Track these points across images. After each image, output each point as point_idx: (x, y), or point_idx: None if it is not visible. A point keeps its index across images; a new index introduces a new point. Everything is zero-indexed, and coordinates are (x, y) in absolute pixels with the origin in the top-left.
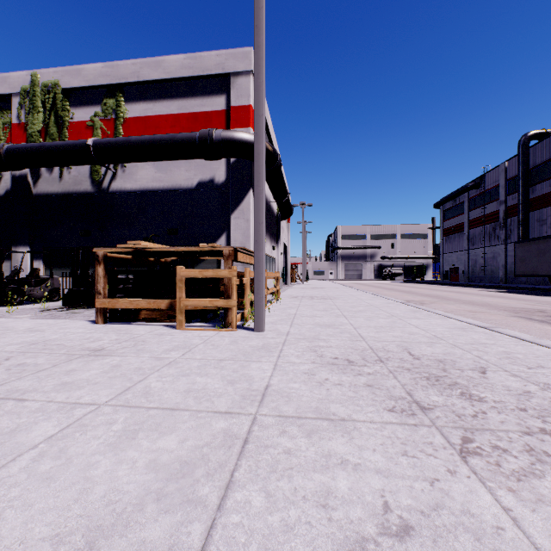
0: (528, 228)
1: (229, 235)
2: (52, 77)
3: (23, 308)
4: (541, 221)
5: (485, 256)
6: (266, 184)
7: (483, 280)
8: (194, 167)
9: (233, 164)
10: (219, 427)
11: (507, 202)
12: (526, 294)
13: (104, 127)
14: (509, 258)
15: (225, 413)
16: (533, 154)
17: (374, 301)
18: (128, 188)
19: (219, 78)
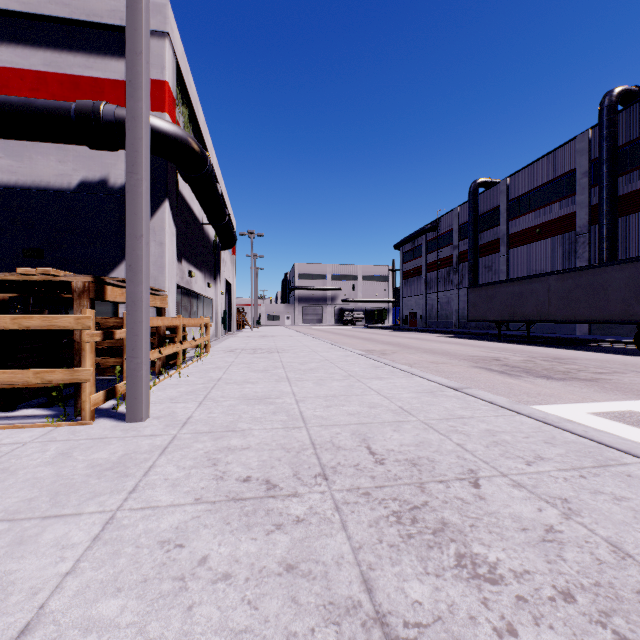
0: (477, 274)
1: None
2: None
3: None
4: (487, 268)
5: (441, 301)
6: (196, 200)
7: (439, 325)
8: (73, 158)
9: None
10: None
11: (460, 247)
12: (478, 340)
13: None
14: (461, 303)
15: None
16: (481, 201)
17: (331, 354)
18: None
19: (115, 33)
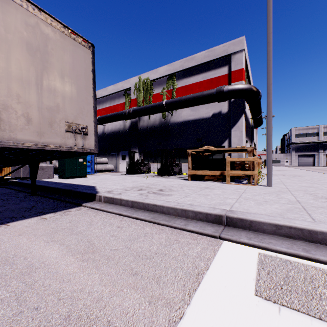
0: None
1: (230, 140)
2: (146, 76)
3: (143, 175)
4: None
5: None
6: (247, 109)
7: None
8: (210, 106)
9: (232, 102)
10: (290, 206)
11: None
12: None
13: (167, 94)
14: None
15: (287, 204)
16: None
17: None
18: (177, 121)
19: (224, 58)
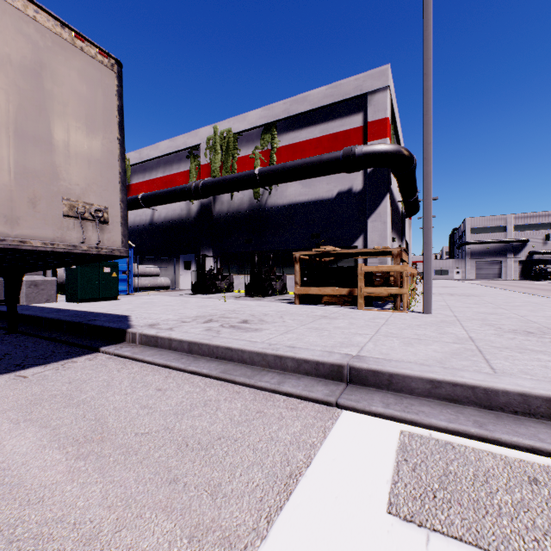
0: None
1: (366, 237)
2: (226, 127)
3: (220, 296)
4: None
5: None
6: (394, 185)
7: None
8: (333, 180)
9: (370, 173)
10: (457, 346)
11: None
12: None
13: (262, 158)
14: None
15: (453, 343)
16: None
17: (532, 299)
18: (280, 204)
19: (356, 99)
